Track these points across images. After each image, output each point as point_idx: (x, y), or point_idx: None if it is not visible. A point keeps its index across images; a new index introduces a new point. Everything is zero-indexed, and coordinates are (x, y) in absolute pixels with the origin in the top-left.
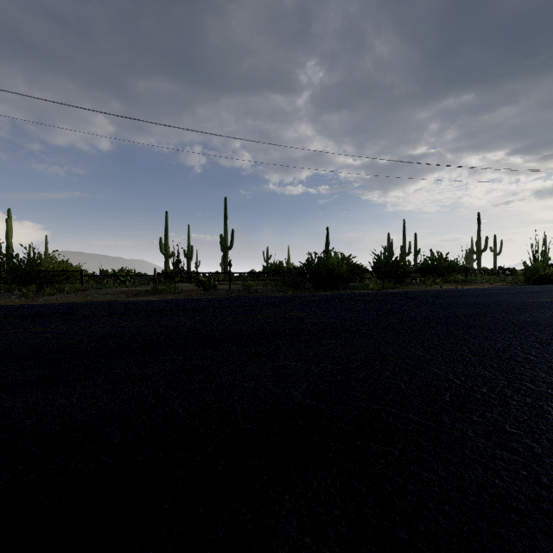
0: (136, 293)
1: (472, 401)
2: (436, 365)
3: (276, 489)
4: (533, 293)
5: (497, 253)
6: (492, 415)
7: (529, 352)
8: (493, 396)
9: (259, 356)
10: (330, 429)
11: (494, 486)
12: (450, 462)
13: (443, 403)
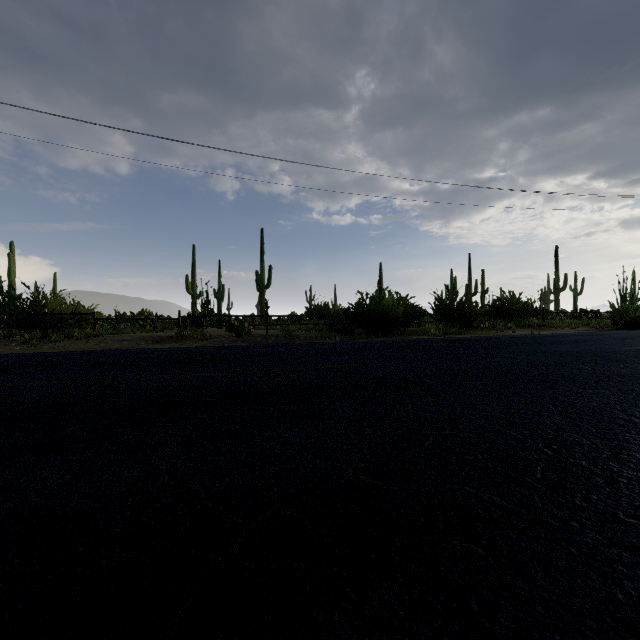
0: (157, 339)
1: (570, 478)
2: (519, 429)
3: (322, 607)
4: (624, 339)
5: (577, 293)
6: (599, 497)
7: (632, 412)
8: (596, 471)
9: (301, 417)
10: (392, 517)
11: (617, 603)
12: (553, 567)
13: (534, 480)
